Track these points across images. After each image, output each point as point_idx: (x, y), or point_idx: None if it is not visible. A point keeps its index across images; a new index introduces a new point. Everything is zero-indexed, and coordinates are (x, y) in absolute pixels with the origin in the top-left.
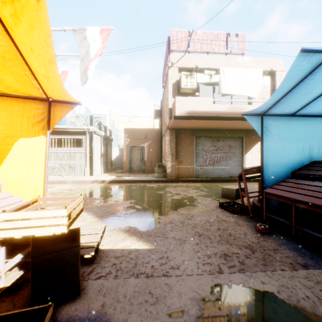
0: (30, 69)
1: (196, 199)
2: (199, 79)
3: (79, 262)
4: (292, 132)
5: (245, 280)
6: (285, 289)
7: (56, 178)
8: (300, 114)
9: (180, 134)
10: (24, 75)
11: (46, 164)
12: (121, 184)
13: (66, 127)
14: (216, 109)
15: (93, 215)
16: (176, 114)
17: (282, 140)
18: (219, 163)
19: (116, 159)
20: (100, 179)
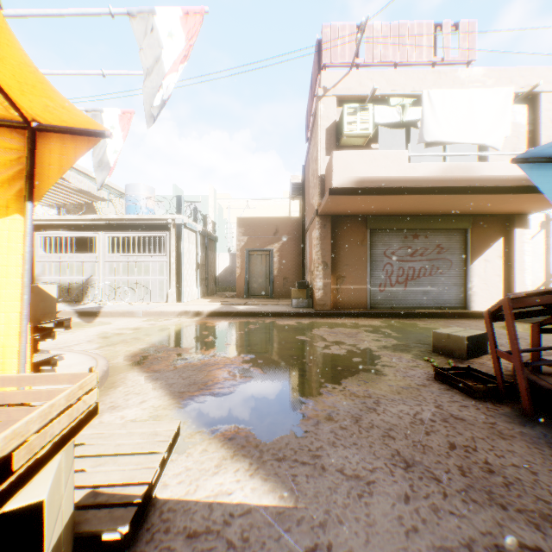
0: None
1: (380, 357)
2: (380, 117)
3: None
4: None
5: None
6: None
7: (119, 306)
8: None
9: (340, 224)
10: None
11: (24, 286)
12: (229, 319)
13: (137, 216)
14: (415, 172)
15: (164, 390)
16: (334, 186)
17: None
18: (417, 281)
19: (225, 272)
20: (192, 310)
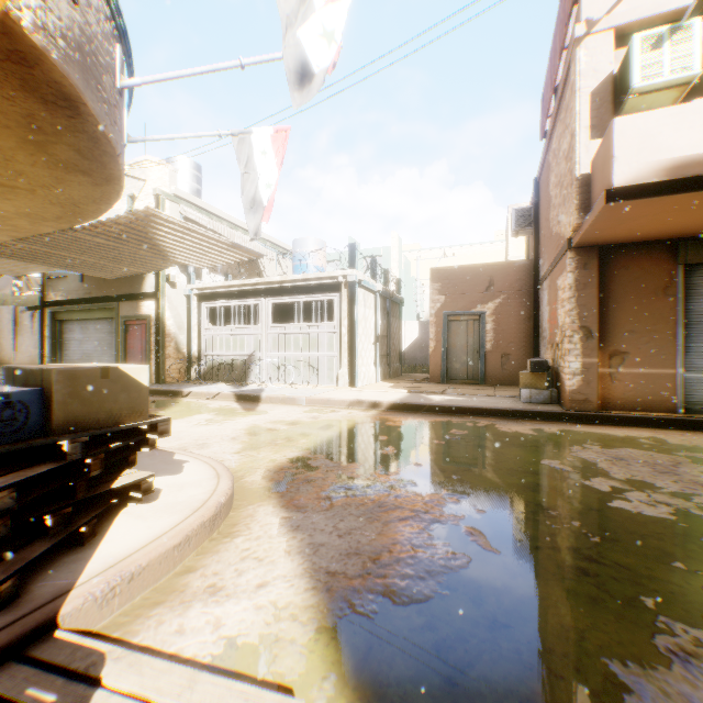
0: None
1: None
2: None
3: None
4: None
5: None
6: None
7: (280, 389)
8: None
9: (615, 261)
10: None
11: None
12: (419, 416)
13: (302, 276)
14: None
15: (303, 560)
16: (617, 183)
17: None
18: None
19: (413, 347)
20: (367, 399)
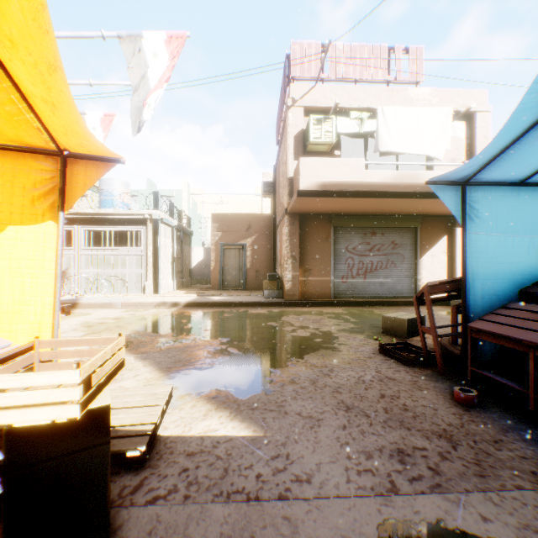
0: (17, 87)
1: (338, 338)
2: (341, 127)
3: (109, 475)
4: (520, 214)
5: (446, 511)
6: (532, 535)
7: (96, 298)
8: (536, 182)
9: (307, 222)
10: (8, 101)
11: (57, 276)
12: (205, 309)
13: (114, 211)
14: (371, 178)
15: (153, 367)
16: (301, 188)
17: (501, 230)
18: (374, 273)
19: (199, 266)
20: (170, 301)
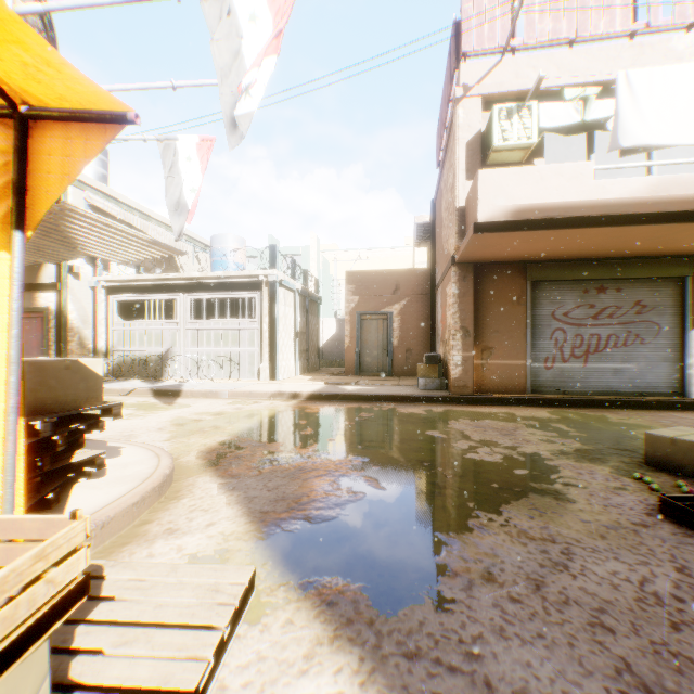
0: None
1: (557, 470)
2: (547, 119)
3: None
4: None
5: None
6: None
7: (201, 384)
8: None
9: (486, 275)
10: None
11: (9, 362)
12: (334, 403)
13: (222, 273)
14: (605, 194)
15: (241, 507)
16: (481, 219)
17: None
18: (602, 354)
19: (331, 343)
20: (288, 391)
